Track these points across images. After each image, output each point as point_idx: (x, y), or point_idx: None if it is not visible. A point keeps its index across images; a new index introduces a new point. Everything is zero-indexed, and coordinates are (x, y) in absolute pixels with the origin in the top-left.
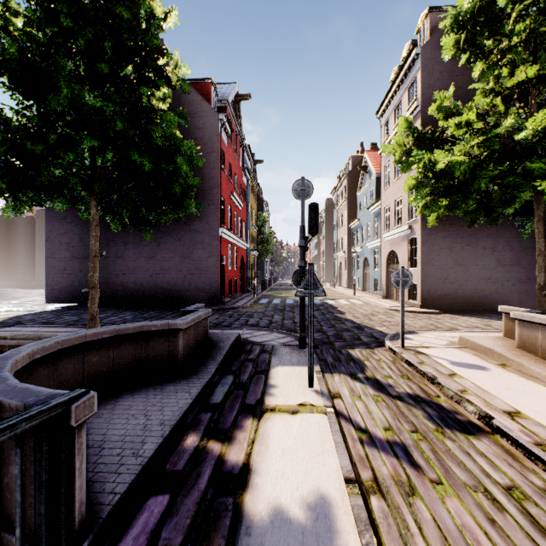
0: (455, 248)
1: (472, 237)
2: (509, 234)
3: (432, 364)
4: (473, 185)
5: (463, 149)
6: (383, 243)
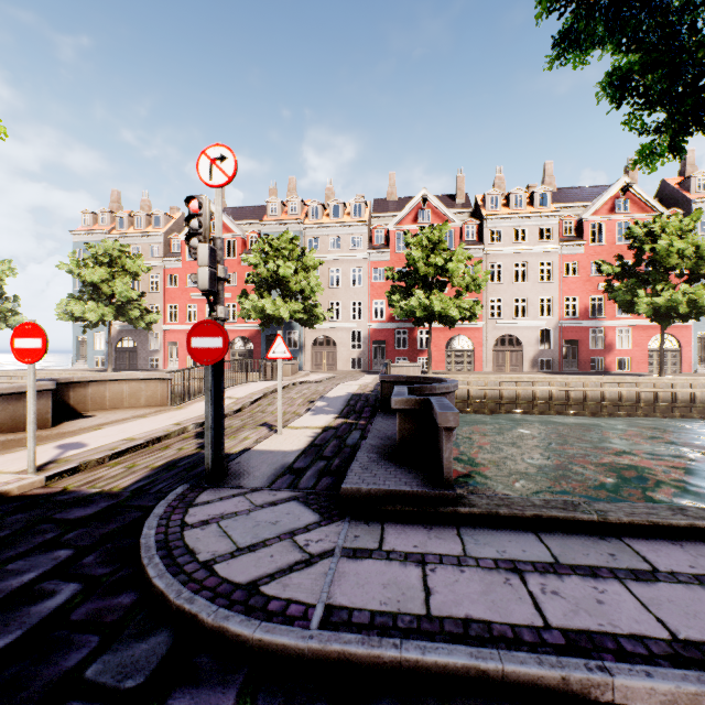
0: None
1: None
2: None
3: (108, 447)
4: None
5: None
6: None
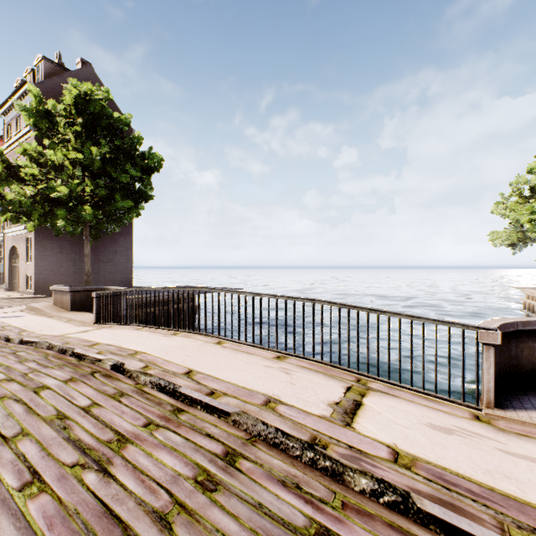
0: (66, 248)
1: (80, 241)
2: (106, 241)
3: None
4: (32, 214)
5: (24, 192)
6: (7, 238)
